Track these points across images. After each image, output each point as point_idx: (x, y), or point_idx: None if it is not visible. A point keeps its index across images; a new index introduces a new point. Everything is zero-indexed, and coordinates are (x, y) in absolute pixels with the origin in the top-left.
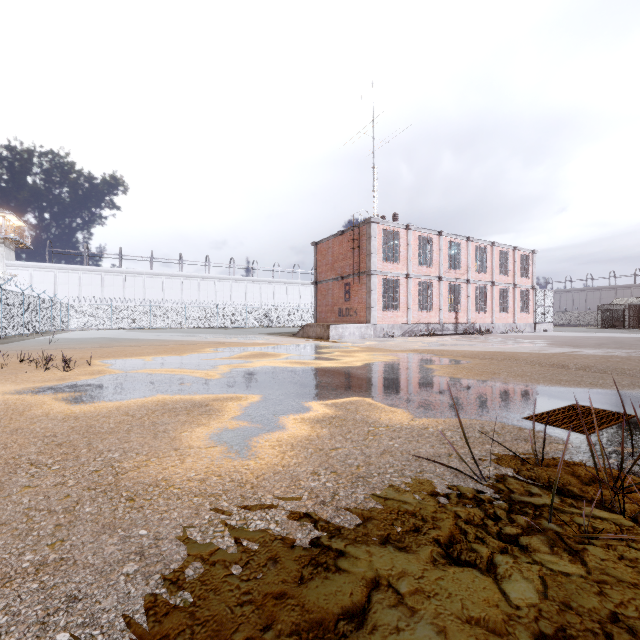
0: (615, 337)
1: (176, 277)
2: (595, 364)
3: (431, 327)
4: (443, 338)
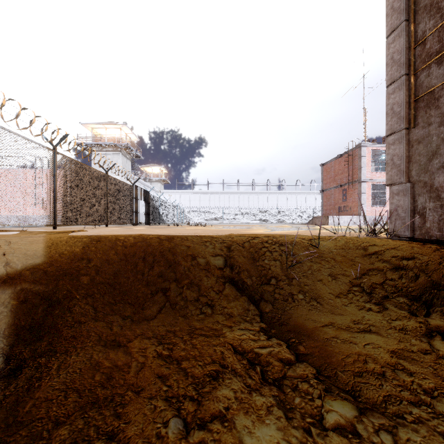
0: None
1: (236, 193)
2: None
3: None
4: None
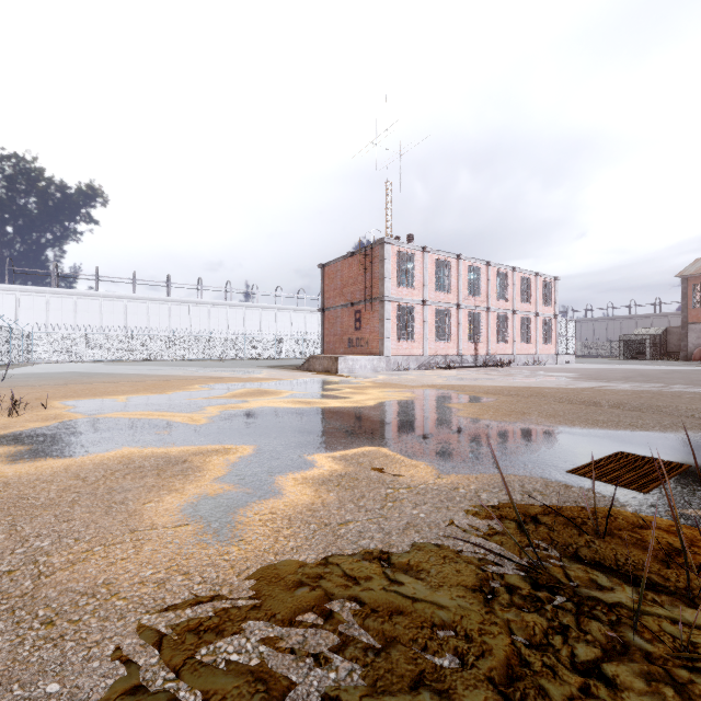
0: (640, 369)
1: (163, 302)
2: (628, 401)
3: (449, 359)
4: (462, 371)
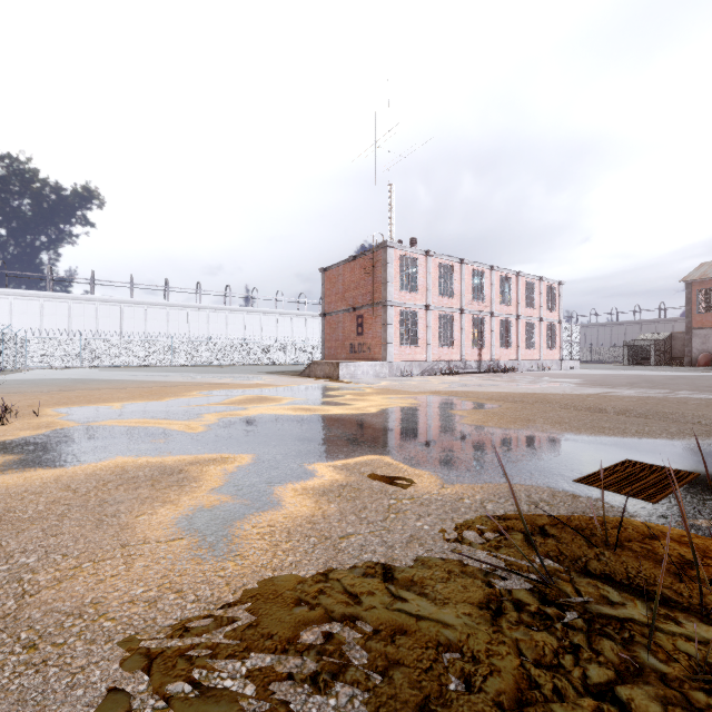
0: (644, 375)
1: (161, 306)
2: (634, 407)
3: (453, 365)
4: (466, 377)
